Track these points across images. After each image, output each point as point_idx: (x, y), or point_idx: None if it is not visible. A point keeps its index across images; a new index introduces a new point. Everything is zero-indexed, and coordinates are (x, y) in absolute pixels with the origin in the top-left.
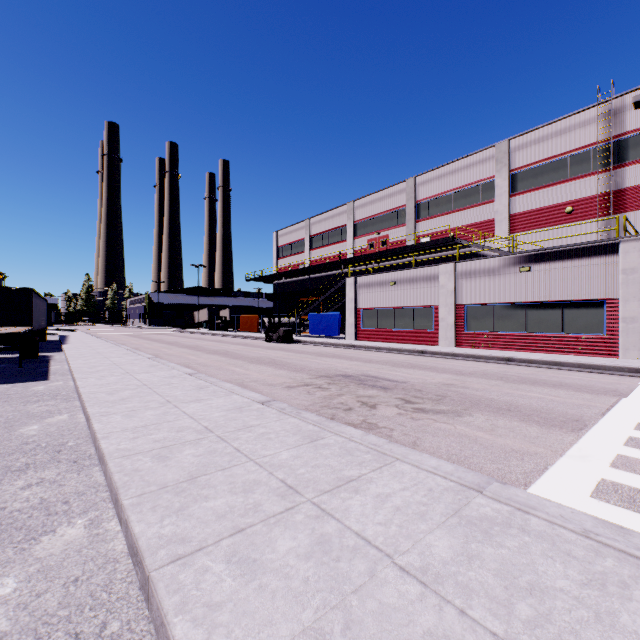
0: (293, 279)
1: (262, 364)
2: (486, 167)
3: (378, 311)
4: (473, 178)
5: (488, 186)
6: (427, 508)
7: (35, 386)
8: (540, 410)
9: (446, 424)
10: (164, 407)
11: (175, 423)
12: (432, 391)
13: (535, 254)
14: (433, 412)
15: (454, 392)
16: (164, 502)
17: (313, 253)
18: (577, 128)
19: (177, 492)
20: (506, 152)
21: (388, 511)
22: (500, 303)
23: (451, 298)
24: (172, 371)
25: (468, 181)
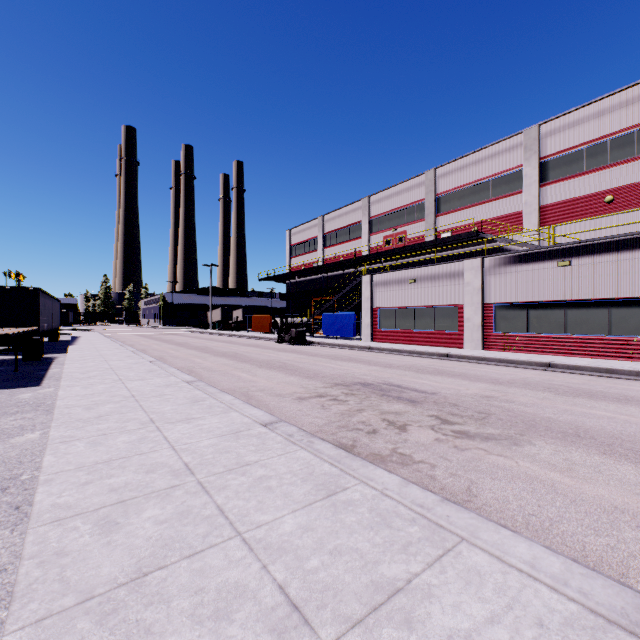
0: (306, 278)
1: (271, 369)
2: (513, 155)
3: (396, 311)
4: (499, 168)
5: (515, 176)
6: None
7: (22, 393)
8: (620, 437)
9: (503, 458)
10: (143, 430)
11: (148, 457)
12: (471, 406)
13: (576, 246)
14: (481, 438)
15: (498, 408)
16: None
17: (327, 251)
18: (618, 108)
19: (103, 614)
20: (536, 138)
21: None
22: (534, 302)
23: (478, 296)
24: (169, 378)
25: (493, 171)
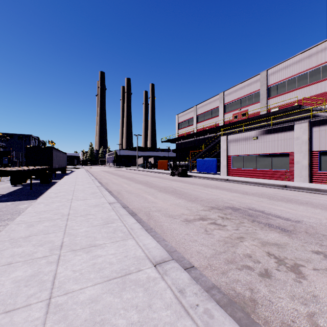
0: (187, 140)
1: (167, 193)
2: (326, 53)
3: (243, 157)
4: (314, 63)
5: None
6: None
7: (23, 204)
8: None
9: None
10: (45, 259)
11: (10, 321)
12: None
13: None
14: None
15: None
16: None
17: (198, 125)
18: None
19: None
20: None
21: None
22: None
23: (305, 146)
24: (100, 199)
25: (310, 66)
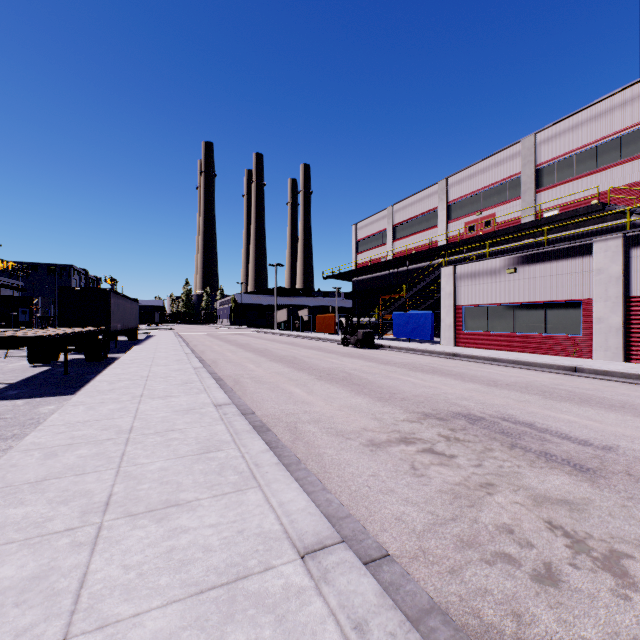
0: (373, 275)
1: (333, 382)
2: None
3: (488, 309)
4: (633, 118)
5: None
6: None
7: (47, 405)
8: None
9: None
10: (68, 537)
11: None
12: None
13: None
14: None
15: None
16: None
17: (396, 244)
18: None
19: None
20: None
21: None
22: None
23: (616, 287)
24: (199, 396)
25: (624, 124)
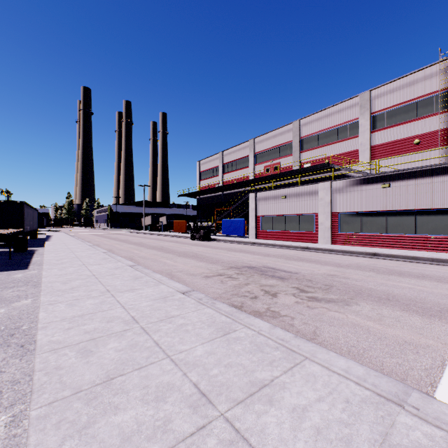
0: (211, 195)
1: (187, 257)
2: (353, 111)
3: (273, 217)
4: (343, 119)
5: (354, 125)
6: (350, 431)
7: (16, 274)
8: (415, 300)
9: (338, 313)
10: (103, 296)
11: (108, 313)
12: (320, 281)
13: (393, 174)
14: (325, 301)
15: (338, 282)
16: (72, 414)
17: (225, 176)
18: (423, 80)
19: (88, 399)
20: (368, 100)
21: (308, 435)
22: (366, 211)
23: (328, 208)
24: (117, 263)
25: (339, 122)
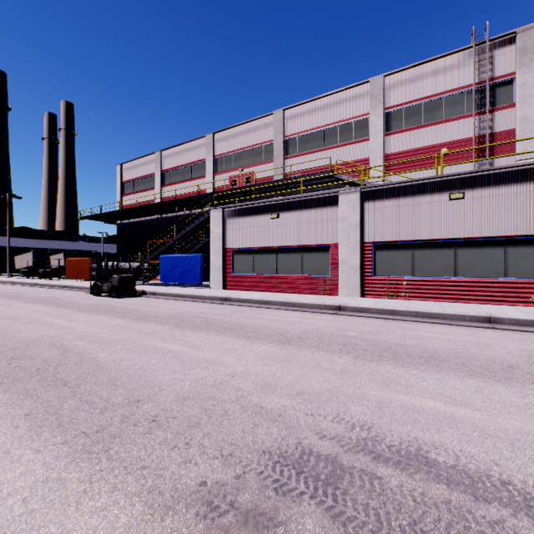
0: (141, 219)
1: None
2: (360, 104)
3: (254, 252)
4: (346, 114)
5: (361, 124)
6: None
7: None
8: None
9: None
10: None
11: None
12: None
13: (470, 177)
14: None
15: None
16: None
17: (166, 190)
18: (452, 69)
19: None
20: (381, 88)
21: None
22: (422, 240)
23: (356, 234)
24: None
25: (341, 117)
